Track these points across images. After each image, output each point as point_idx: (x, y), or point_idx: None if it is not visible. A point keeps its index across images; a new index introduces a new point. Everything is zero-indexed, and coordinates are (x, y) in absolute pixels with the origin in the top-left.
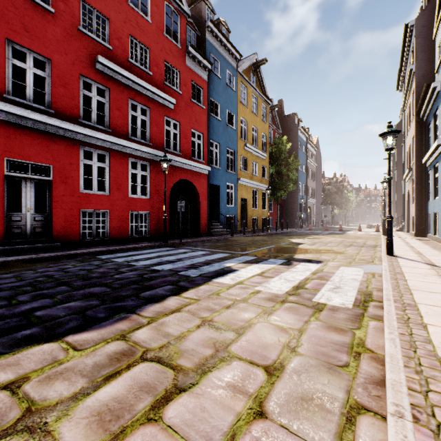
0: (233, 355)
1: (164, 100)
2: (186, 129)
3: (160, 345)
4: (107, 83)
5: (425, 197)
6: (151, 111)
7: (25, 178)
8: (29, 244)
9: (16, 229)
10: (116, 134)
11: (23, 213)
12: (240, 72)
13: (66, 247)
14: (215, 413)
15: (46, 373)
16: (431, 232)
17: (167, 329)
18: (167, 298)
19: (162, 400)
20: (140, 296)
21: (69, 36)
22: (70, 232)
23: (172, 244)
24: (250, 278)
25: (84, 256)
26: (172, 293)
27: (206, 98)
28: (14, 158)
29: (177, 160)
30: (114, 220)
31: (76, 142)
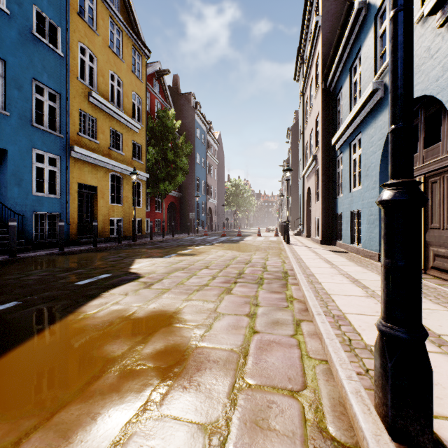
0: None
1: None
2: None
3: None
4: None
5: (332, 192)
6: None
7: None
8: None
9: None
10: None
11: None
12: None
13: None
14: None
15: None
16: (343, 239)
17: None
18: None
19: None
20: None
21: None
22: None
23: None
24: None
25: None
26: None
27: None
28: None
29: None
30: None
31: None
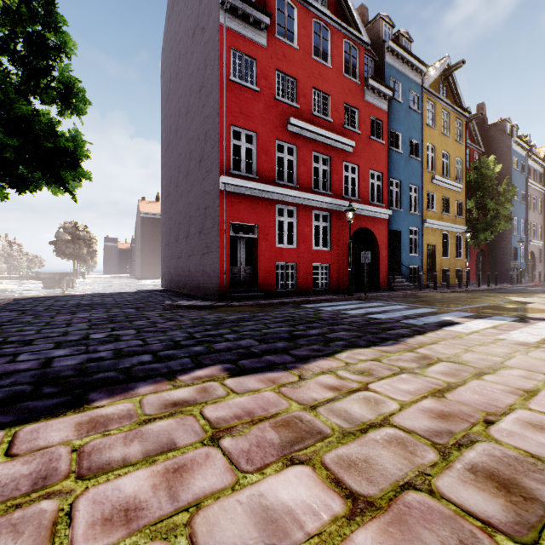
0: (510, 366)
1: (343, 145)
2: (364, 171)
3: (445, 357)
4: (295, 141)
5: None
6: (331, 159)
7: (239, 237)
8: (243, 292)
9: (235, 280)
10: (302, 189)
11: (238, 267)
12: (427, 87)
13: (266, 297)
14: (518, 382)
15: (386, 359)
16: None
17: (439, 351)
18: (414, 336)
19: (476, 375)
20: (389, 333)
21: (268, 108)
22: (269, 283)
23: (357, 298)
24: (483, 329)
25: (290, 305)
26: (414, 333)
27: (385, 131)
28: (235, 221)
29: (356, 207)
30: (301, 272)
31: (273, 202)
